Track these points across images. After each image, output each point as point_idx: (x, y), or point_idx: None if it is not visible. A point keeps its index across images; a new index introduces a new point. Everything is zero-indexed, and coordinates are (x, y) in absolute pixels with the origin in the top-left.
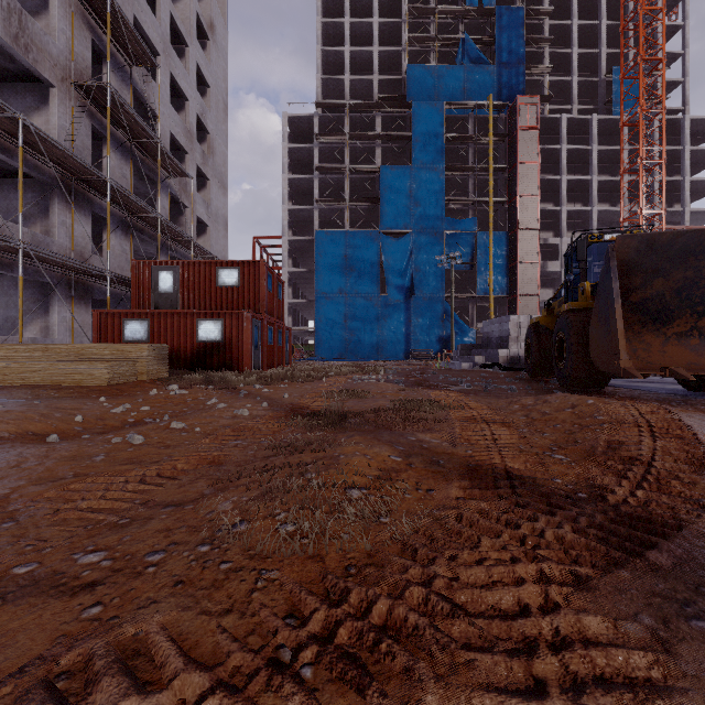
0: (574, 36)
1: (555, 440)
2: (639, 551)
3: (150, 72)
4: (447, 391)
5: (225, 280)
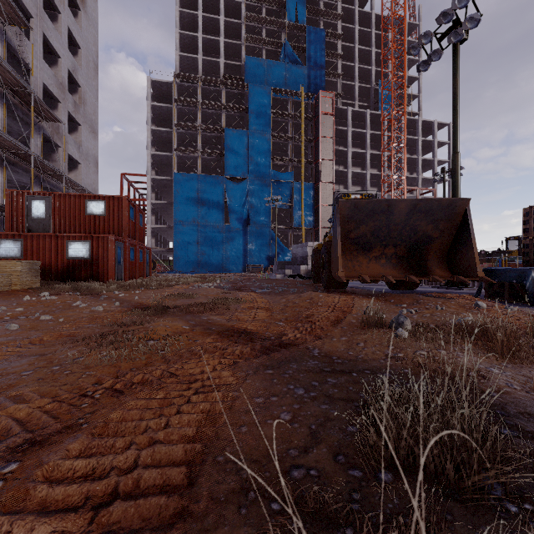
0: (356, 56)
1: (288, 316)
2: (270, 353)
3: (23, 32)
4: (251, 292)
5: (93, 210)
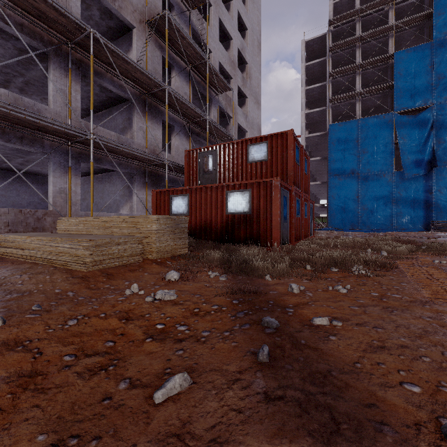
0: None
1: None
2: None
3: (201, 9)
4: None
5: (254, 156)
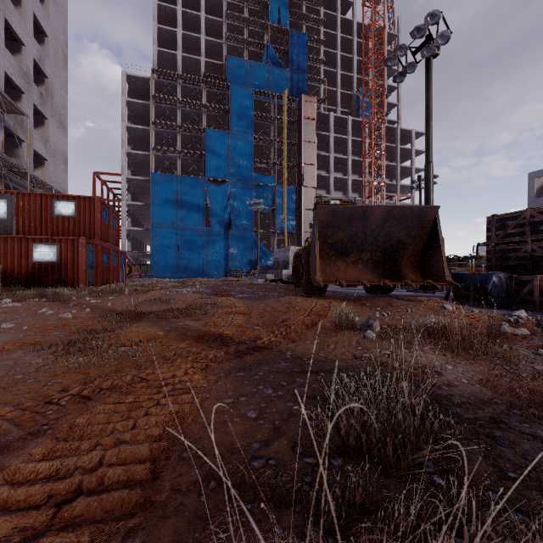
0: (338, 62)
1: (265, 320)
2: (243, 356)
3: None
4: (231, 297)
5: (61, 210)
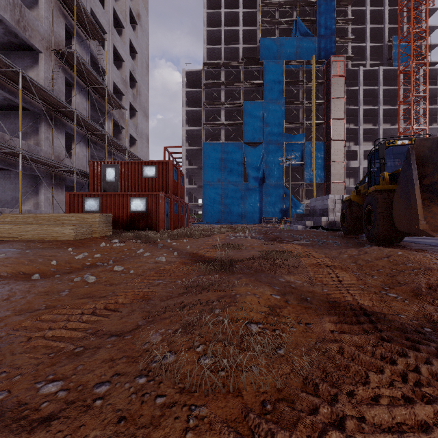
0: (367, 17)
1: (383, 281)
2: None
3: (101, 43)
4: (294, 244)
5: (147, 173)
